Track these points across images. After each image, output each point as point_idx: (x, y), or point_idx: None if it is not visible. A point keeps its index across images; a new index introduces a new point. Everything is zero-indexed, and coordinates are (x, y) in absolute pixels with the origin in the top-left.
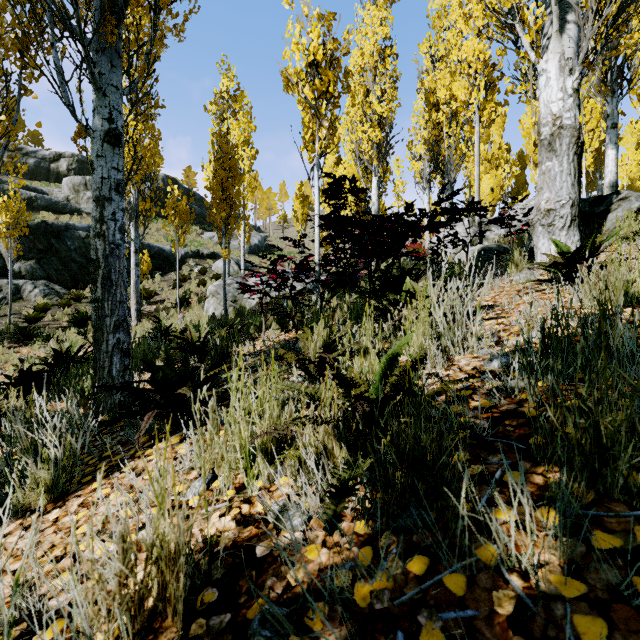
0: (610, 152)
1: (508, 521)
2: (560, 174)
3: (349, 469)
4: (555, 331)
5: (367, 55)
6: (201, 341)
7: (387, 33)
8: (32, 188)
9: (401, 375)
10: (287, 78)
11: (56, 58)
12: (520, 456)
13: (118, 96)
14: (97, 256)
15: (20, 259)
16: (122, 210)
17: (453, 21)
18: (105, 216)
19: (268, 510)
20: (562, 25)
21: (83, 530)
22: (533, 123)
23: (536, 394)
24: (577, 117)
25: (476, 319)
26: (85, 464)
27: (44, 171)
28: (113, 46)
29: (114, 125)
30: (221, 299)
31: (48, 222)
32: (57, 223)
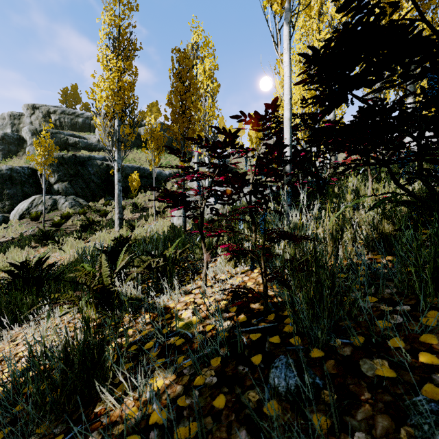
0: None
1: None
2: None
3: None
4: None
5: None
6: (106, 286)
7: None
8: (77, 136)
9: None
10: None
11: None
12: None
13: None
14: None
15: (59, 181)
16: None
17: None
18: None
19: None
20: None
21: None
22: None
23: None
24: None
25: None
26: None
27: (87, 126)
28: None
29: None
30: None
31: (76, 155)
32: (83, 155)
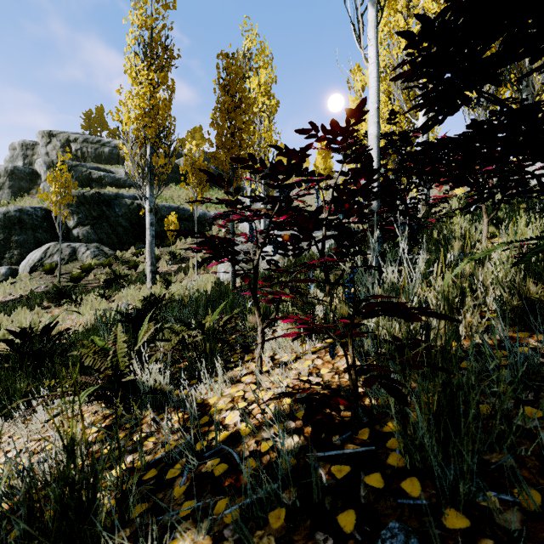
0: None
1: None
2: None
3: None
4: None
5: None
6: (120, 370)
7: None
8: (103, 169)
9: None
10: None
11: None
12: None
13: None
14: None
15: (79, 225)
16: None
17: None
18: None
19: None
20: None
21: None
22: None
23: None
24: None
25: None
26: None
27: (115, 157)
28: None
29: None
30: None
31: (101, 192)
32: (108, 193)
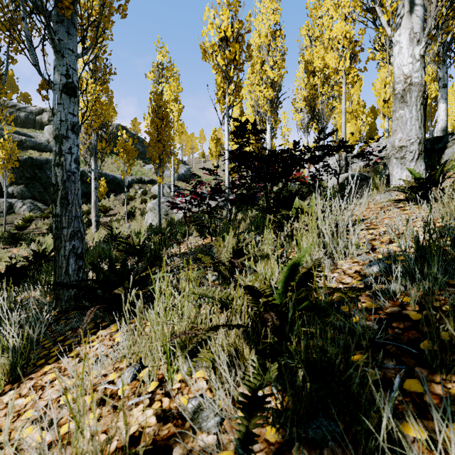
0: (441, 105)
1: (418, 439)
2: (410, 119)
3: (259, 375)
4: (428, 243)
5: (263, 36)
6: (140, 245)
7: (277, 20)
8: (23, 133)
9: (300, 282)
10: (204, 50)
11: (26, 28)
12: (414, 361)
13: (73, 58)
14: (57, 181)
15: (13, 184)
16: (77, 146)
17: (325, 11)
18: (63, 150)
19: (185, 406)
20: (411, 7)
21: (28, 415)
22: (389, 81)
23: (417, 298)
24: (423, 76)
25: (356, 231)
26: (42, 347)
27: (31, 121)
28: (69, 19)
29: (70, 80)
30: (157, 213)
31: (33, 157)
32: (40, 158)
